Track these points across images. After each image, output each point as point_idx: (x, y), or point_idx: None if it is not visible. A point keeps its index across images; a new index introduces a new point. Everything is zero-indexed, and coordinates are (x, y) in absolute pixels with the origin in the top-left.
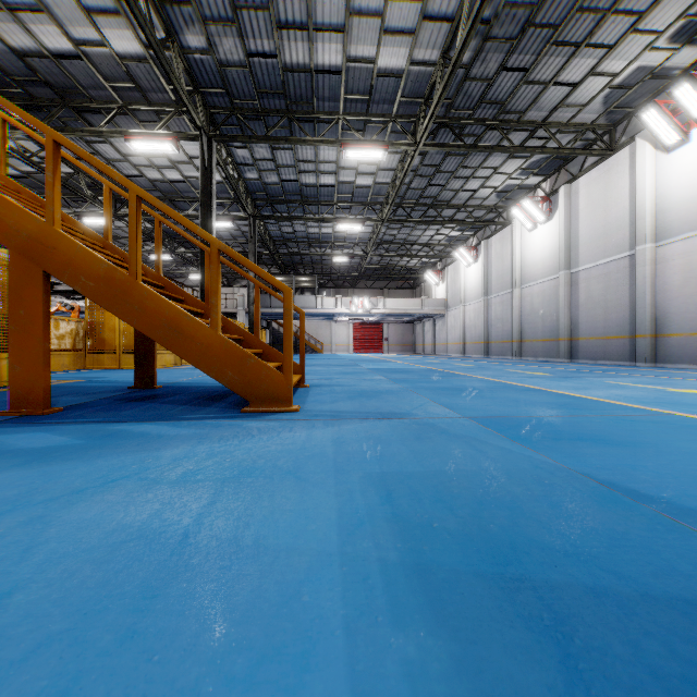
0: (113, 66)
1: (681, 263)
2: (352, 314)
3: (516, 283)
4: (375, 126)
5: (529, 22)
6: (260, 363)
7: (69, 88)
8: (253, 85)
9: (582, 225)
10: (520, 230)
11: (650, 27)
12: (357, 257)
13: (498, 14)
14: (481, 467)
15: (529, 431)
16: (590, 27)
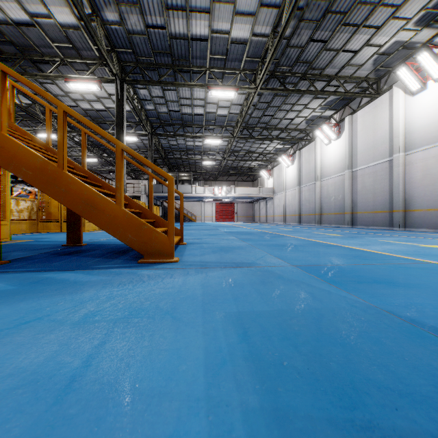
0: (57, 32)
1: (421, 165)
2: (214, 197)
3: (318, 178)
4: (229, 76)
5: (328, 10)
6: (151, 228)
7: (27, 46)
8: (150, 47)
9: (359, 141)
10: (320, 144)
11: (403, 15)
12: (218, 161)
13: (308, 4)
14: (312, 306)
15: (339, 276)
16: (366, 14)
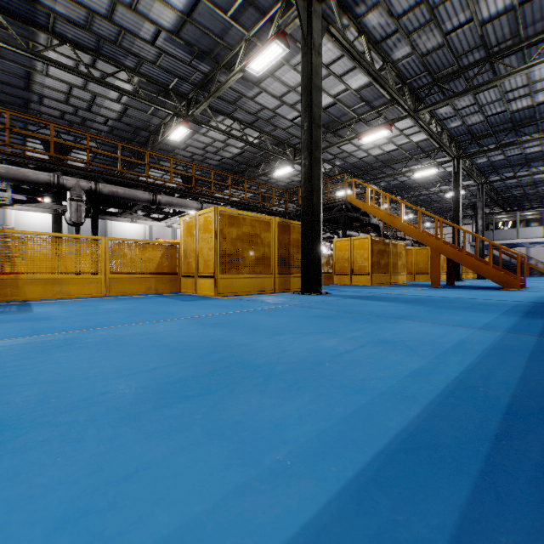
0: (411, 146)
1: None
2: None
3: None
4: None
5: None
6: (506, 276)
7: (388, 159)
8: (487, 126)
9: None
10: None
11: None
12: None
13: None
14: None
15: None
16: None
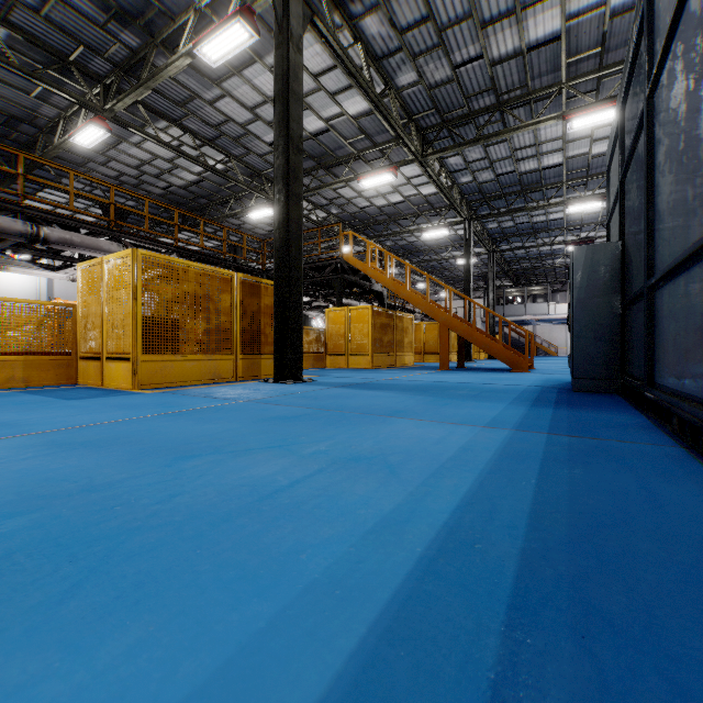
0: (420, 200)
1: None
2: None
3: None
4: (596, 179)
5: None
6: (516, 356)
7: (395, 213)
8: (498, 186)
9: None
10: None
11: None
12: None
13: None
14: None
15: None
16: None
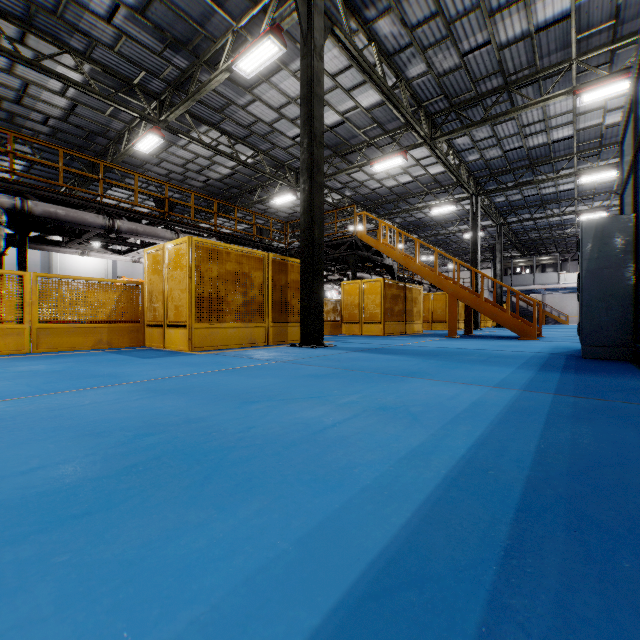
0: (428, 179)
1: None
2: None
3: None
4: (609, 149)
5: None
6: (524, 324)
7: (404, 192)
8: (506, 162)
9: None
10: None
11: None
12: None
13: None
14: None
15: None
16: None
